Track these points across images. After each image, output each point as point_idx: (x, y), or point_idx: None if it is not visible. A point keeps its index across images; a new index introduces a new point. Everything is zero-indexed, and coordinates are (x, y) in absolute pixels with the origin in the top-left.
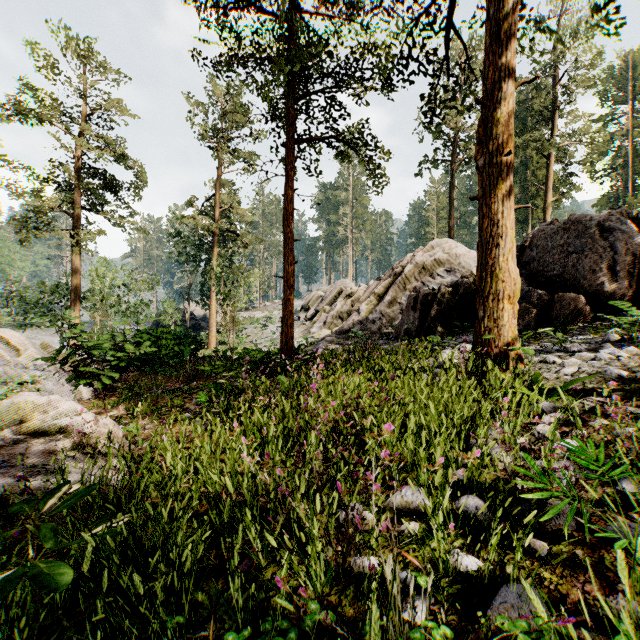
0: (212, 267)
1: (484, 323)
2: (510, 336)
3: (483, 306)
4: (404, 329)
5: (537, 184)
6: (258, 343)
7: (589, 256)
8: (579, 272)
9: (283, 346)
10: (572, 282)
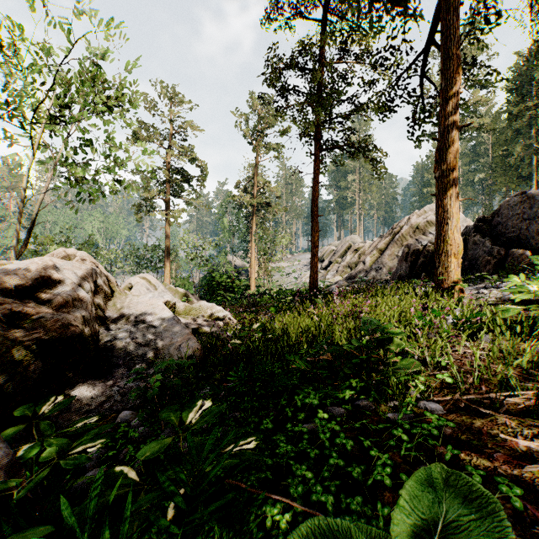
0: (252, 230)
1: (439, 270)
2: (455, 277)
3: (438, 260)
4: (398, 275)
5: (534, 146)
6: (285, 286)
7: (536, 222)
8: (529, 234)
9: (311, 286)
10: (524, 241)
